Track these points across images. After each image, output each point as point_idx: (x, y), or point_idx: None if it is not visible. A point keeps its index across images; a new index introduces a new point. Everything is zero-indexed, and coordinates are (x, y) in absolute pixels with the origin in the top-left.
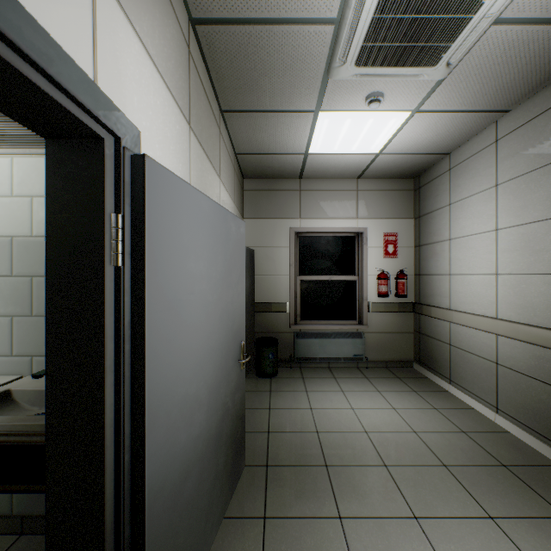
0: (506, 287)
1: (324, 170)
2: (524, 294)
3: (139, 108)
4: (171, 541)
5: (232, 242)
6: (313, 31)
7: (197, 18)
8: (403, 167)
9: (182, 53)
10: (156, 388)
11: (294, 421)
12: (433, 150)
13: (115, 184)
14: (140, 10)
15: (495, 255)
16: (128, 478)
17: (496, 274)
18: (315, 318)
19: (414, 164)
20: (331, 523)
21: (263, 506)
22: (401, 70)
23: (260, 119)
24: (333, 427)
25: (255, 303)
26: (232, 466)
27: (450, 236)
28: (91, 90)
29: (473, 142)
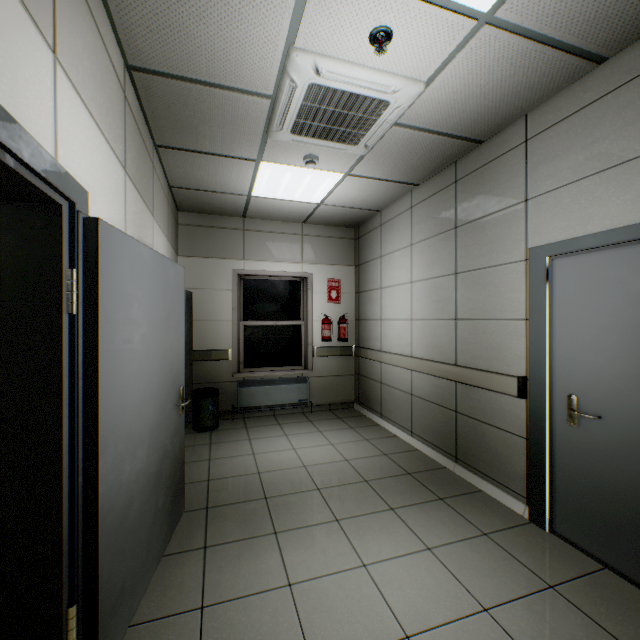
0: (417, 330)
1: (268, 213)
2: (428, 335)
3: (86, 169)
4: (118, 558)
5: (171, 288)
6: (252, 100)
7: (134, 65)
8: (344, 217)
9: (119, 102)
10: (106, 420)
11: (236, 467)
12: (367, 206)
13: (70, 243)
14: (86, 80)
15: (411, 303)
16: (81, 497)
17: (411, 319)
18: (260, 365)
19: (353, 216)
20: (267, 538)
21: (204, 539)
22: (330, 143)
23: (199, 158)
24: (275, 467)
25: (192, 351)
26: (171, 507)
27: (382, 285)
28: (57, 171)
29: (397, 204)
